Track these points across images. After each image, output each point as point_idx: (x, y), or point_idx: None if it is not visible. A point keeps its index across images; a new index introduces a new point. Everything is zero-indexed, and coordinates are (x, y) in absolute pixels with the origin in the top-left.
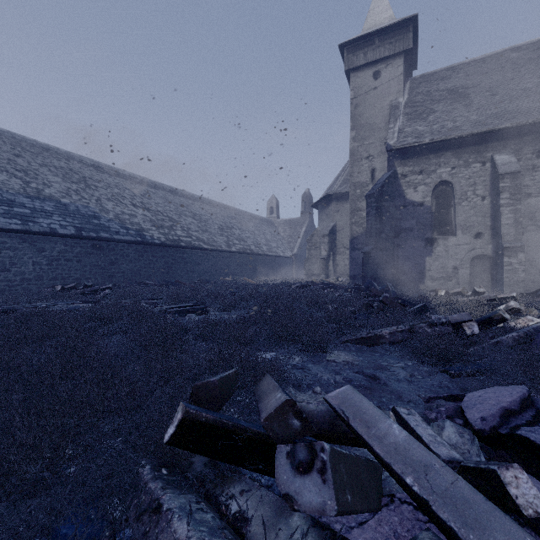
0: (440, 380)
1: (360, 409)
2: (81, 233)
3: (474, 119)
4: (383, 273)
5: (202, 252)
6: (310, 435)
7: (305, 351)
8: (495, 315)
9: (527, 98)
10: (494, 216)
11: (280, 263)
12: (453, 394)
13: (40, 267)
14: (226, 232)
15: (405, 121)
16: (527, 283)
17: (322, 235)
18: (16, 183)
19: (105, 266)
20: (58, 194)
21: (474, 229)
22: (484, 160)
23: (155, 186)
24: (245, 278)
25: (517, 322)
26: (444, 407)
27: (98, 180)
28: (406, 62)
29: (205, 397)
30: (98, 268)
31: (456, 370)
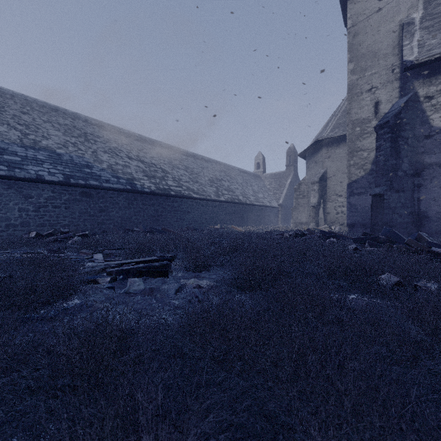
0: None
1: None
2: (69, 180)
3: None
4: (400, 220)
5: (192, 201)
6: None
7: None
8: None
9: None
10: None
11: (266, 213)
12: None
13: (26, 213)
14: (216, 183)
15: (425, 35)
16: None
17: (312, 183)
18: (14, 134)
19: (95, 213)
20: (55, 145)
21: None
22: None
23: (153, 143)
24: (233, 226)
25: None
26: None
27: (98, 136)
28: None
29: None
30: (87, 215)
31: None
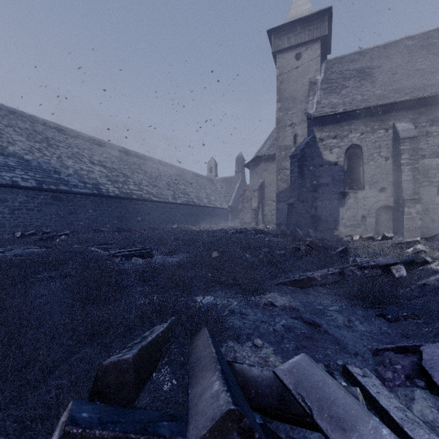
0: (378, 326)
1: (326, 395)
2: (42, 185)
3: (379, 93)
4: (304, 221)
5: (152, 204)
6: (253, 409)
7: (242, 294)
8: (418, 258)
9: (421, 77)
10: (395, 174)
11: (218, 213)
12: (402, 345)
13: (2, 215)
14: (173, 187)
15: (322, 95)
16: (422, 229)
17: (253, 190)
18: None
19: (65, 215)
20: (21, 151)
21: (379, 185)
22: (387, 127)
23: (111, 148)
24: (189, 226)
25: (436, 264)
26: (398, 363)
27: (59, 141)
28: (322, 47)
29: (114, 384)
30: (57, 217)
31: (392, 315)
